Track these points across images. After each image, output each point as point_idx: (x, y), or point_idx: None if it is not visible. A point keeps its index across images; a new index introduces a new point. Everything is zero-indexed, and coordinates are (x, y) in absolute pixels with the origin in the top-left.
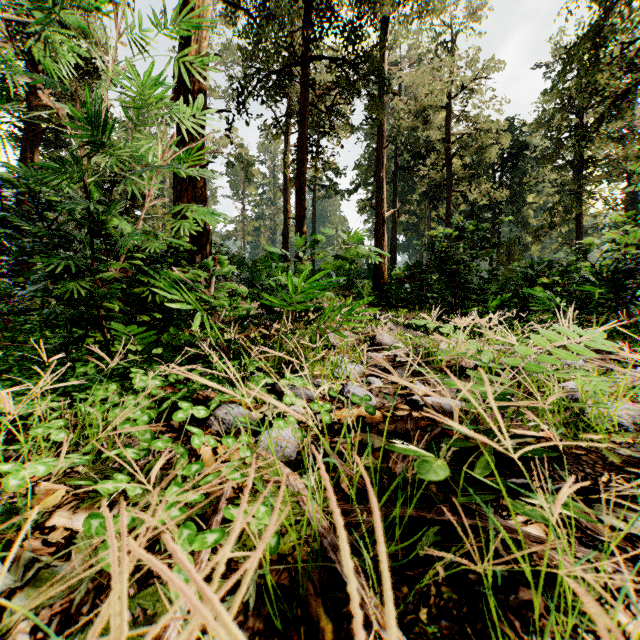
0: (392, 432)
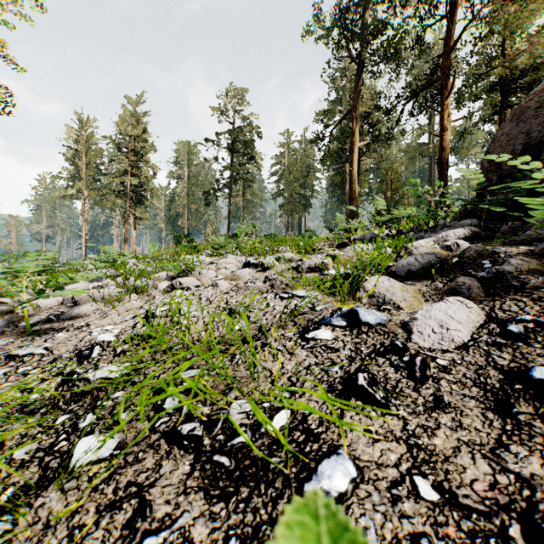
0: None
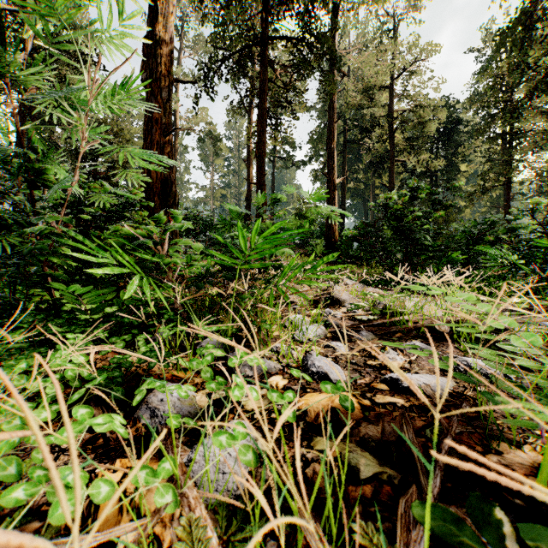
0: (380, 440)
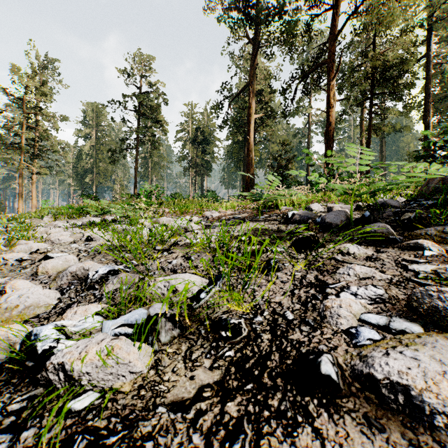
0: None
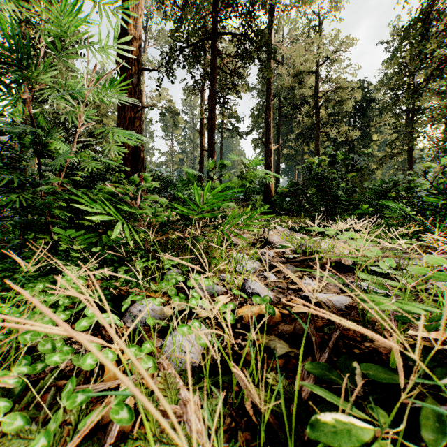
0: (292, 334)
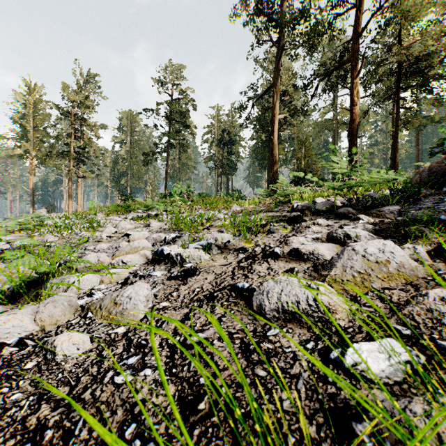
0: None
